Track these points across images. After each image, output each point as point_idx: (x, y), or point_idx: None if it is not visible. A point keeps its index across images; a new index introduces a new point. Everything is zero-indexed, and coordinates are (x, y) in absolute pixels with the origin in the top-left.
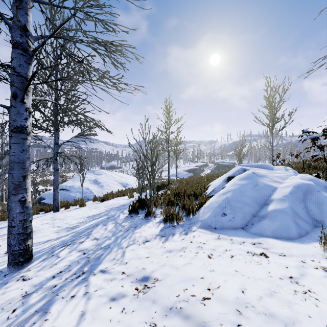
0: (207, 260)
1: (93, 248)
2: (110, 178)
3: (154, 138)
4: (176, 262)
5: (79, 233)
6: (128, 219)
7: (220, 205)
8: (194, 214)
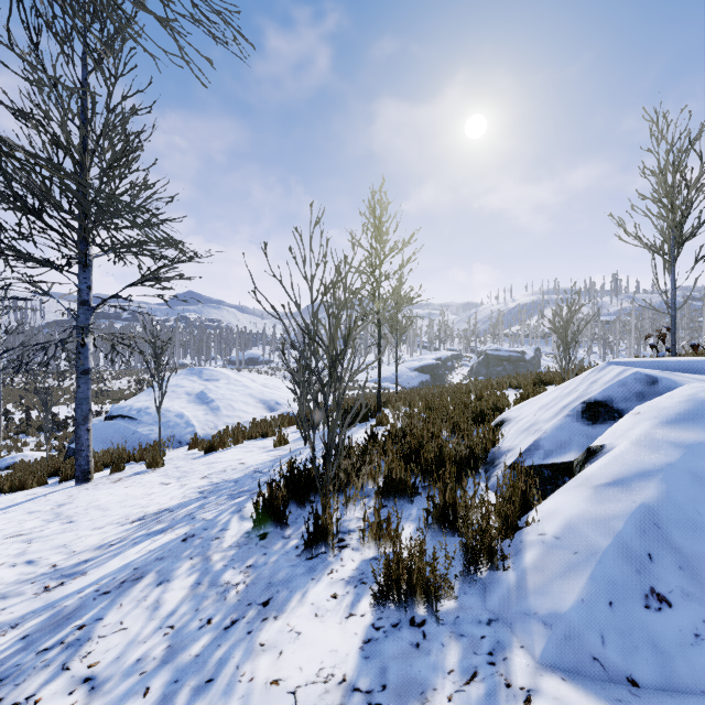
0: None
1: None
2: (238, 388)
3: (339, 274)
4: None
5: (58, 619)
6: (249, 550)
7: (626, 546)
8: (497, 564)
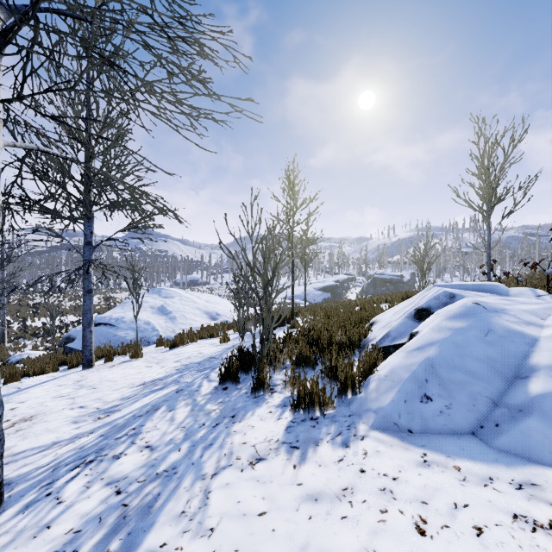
0: (418, 542)
1: (139, 475)
2: (188, 303)
3: (270, 233)
4: (334, 540)
5: (117, 427)
6: (218, 395)
7: (416, 376)
8: (356, 391)
